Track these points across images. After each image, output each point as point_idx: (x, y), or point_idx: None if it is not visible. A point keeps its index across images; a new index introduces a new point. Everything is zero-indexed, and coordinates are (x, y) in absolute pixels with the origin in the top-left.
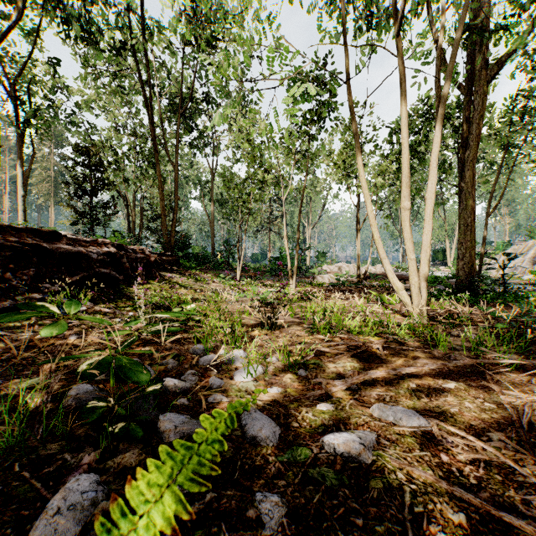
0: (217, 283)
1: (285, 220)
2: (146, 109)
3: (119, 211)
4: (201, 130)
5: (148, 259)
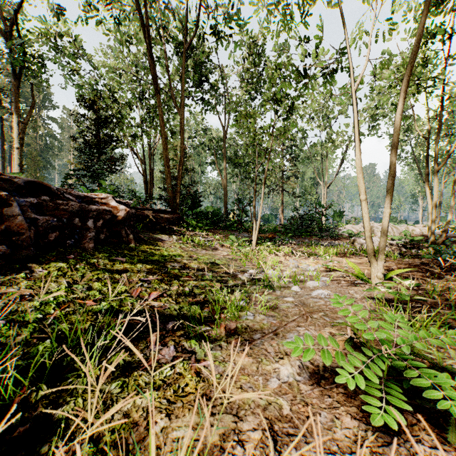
0: (227, 247)
1: (357, 130)
2: (146, 43)
3: (115, 162)
4: (213, 85)
5: (115, 213)
